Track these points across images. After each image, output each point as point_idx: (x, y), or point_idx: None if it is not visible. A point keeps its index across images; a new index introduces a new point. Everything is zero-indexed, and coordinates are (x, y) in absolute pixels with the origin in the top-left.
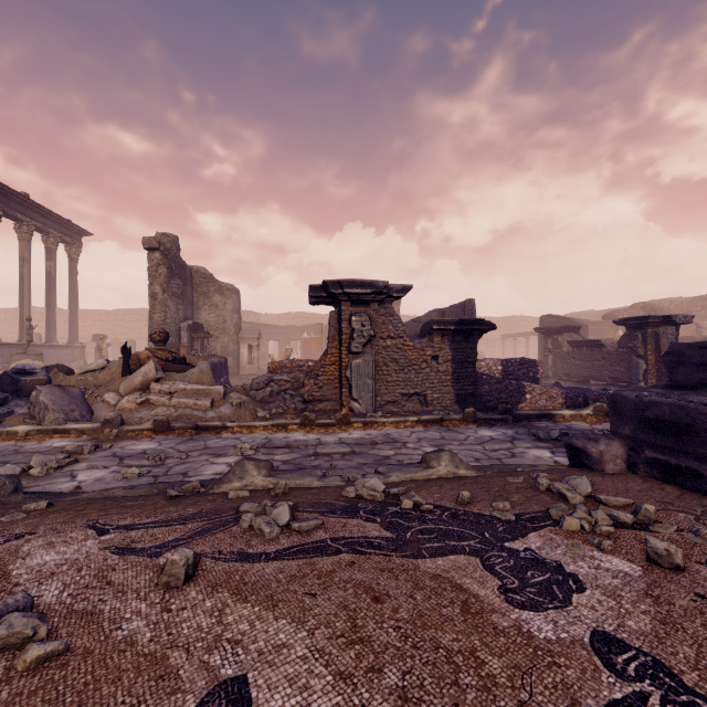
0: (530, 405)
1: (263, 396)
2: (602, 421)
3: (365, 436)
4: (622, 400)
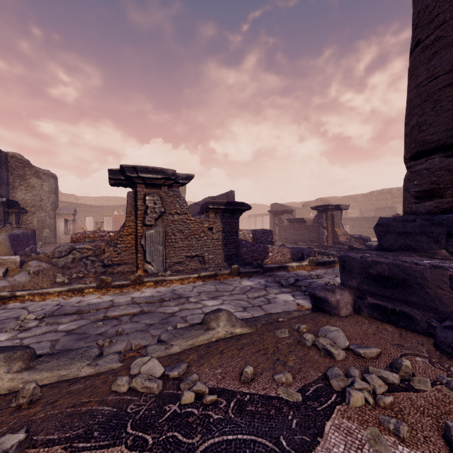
0: (272, 260)
1: (65, 262)
2: (314, 269)
3: (155, 294)
4: (351, 260)
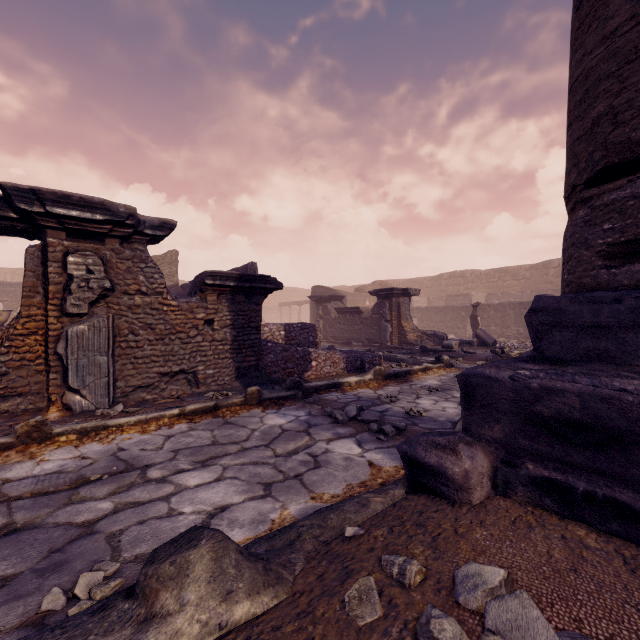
0: (316, 373)
1: None
2: (382, 385)
3: (68, 466)
4: (490, 384)
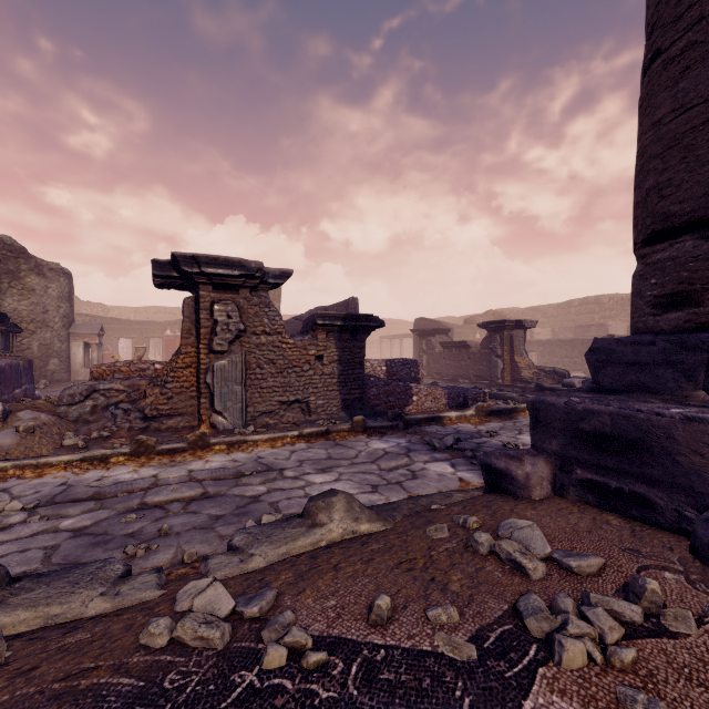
0: (417, 408)
1: (80, 412)
2: (484, 421)
3: (227, 465)
4: (549, 408)
